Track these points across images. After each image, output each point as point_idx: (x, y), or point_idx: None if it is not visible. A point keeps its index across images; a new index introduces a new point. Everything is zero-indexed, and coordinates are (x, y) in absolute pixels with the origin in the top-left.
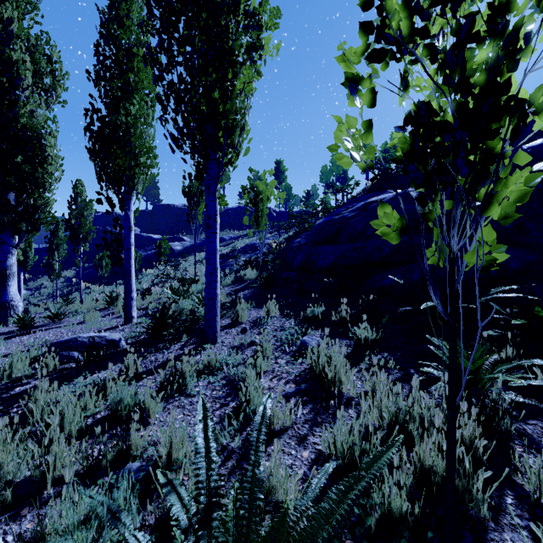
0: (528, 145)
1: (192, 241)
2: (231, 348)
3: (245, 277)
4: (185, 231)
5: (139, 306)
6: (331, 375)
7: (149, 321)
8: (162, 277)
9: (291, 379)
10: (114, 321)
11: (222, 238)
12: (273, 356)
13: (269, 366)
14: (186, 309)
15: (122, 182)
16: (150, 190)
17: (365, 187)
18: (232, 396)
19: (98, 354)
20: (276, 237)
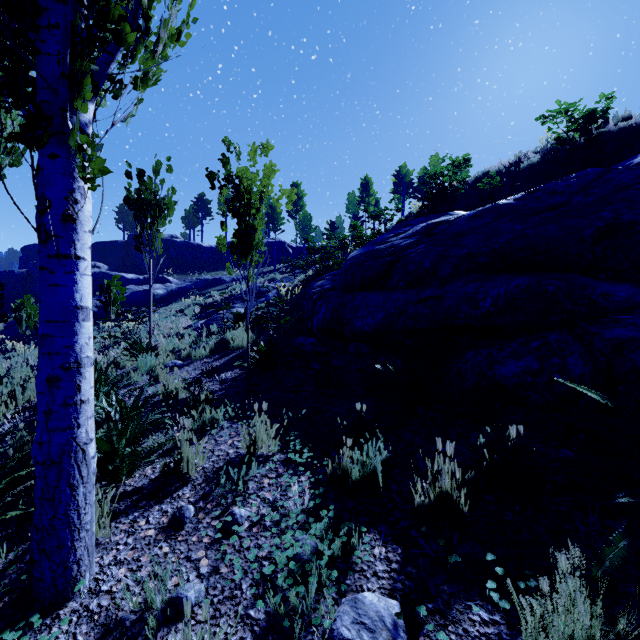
0: None
1: (180, 283)
2: (100, 636)
3: (232, 344)
4: (172, 269)
5: (32, 400)
6: None
7: None
8: (116, 337)
9: None
10: None
11: (221, 280)
12: None
13: None
14: None
15: None
16: (128, 216)
17: (408, 214)
18: None
19: None
20: (290, 278)
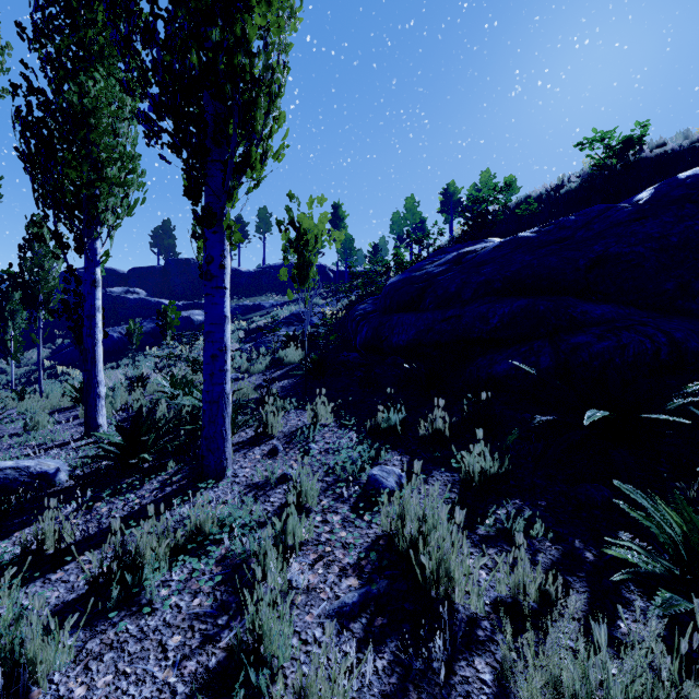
0: (685, 174)
1: None
2: (247, 488)
3: (286, 360)
4: None
5: (122, 404)
6: (431, 568)
7: (113, 437)
8: (169, 359)
9: (351, 564)
10: (72, 432)
11: (261, 305)
12: (320, 507)
13: (310, 531)
14: (188, 411)
15: (79, 208)
16: (163, 240)
17: (451, 238)
18: (231, 612)
19: (4, 504)
20: (332, 303)
